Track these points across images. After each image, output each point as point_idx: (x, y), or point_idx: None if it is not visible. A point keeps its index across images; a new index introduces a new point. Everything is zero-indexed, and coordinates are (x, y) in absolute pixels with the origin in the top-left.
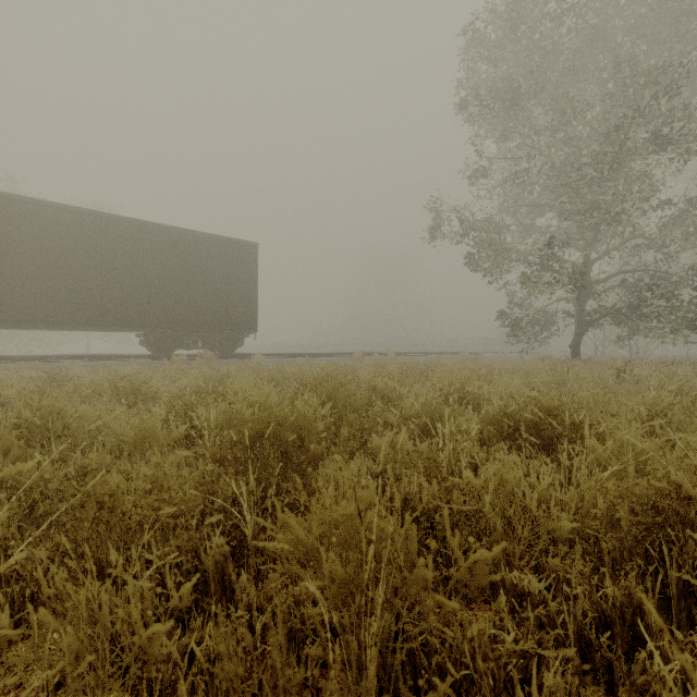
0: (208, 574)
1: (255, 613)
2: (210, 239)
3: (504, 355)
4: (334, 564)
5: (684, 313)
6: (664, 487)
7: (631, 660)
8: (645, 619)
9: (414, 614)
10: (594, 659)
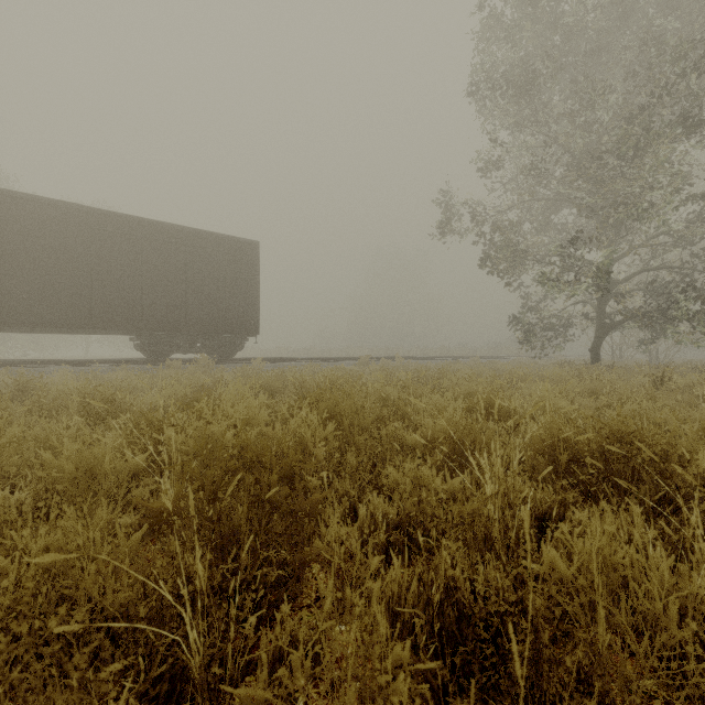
0: None
1: None
2: (208, 236)
3: (516, 359)
4: None
5: None
6: None
7: None
8: None
9: None
10: None
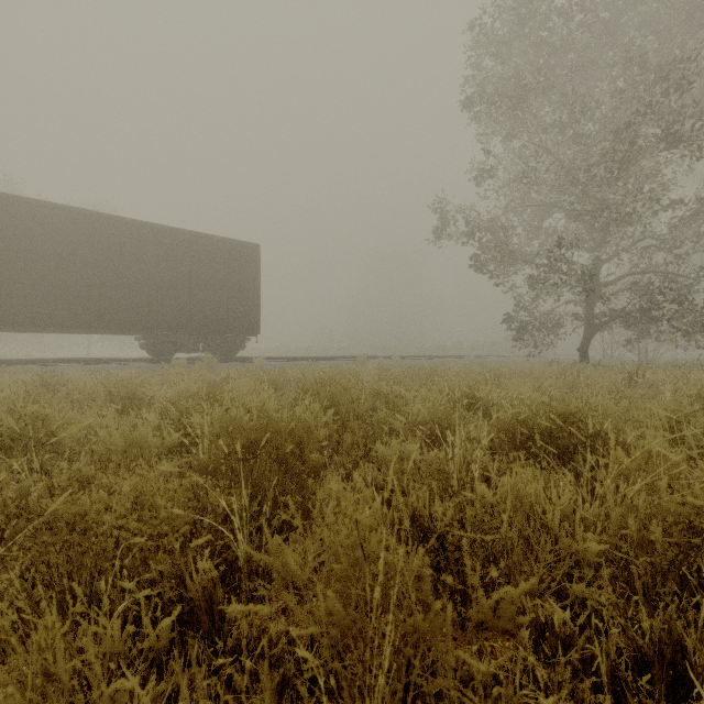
0: (194, 602)
1: (241, 658)
2: (211, 240)
3: (511, 359)
4: (333, 605)
5: (696, 315)
6: (702, 504)
7: (670, 703)
8: (687, 657)
9: (427, 662)
10: (630, 703)
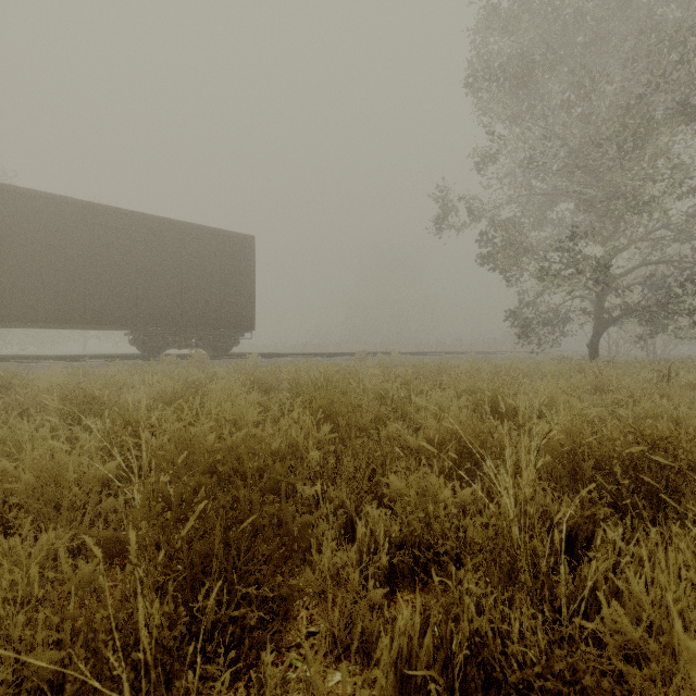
0: None
1: None
2: (203, 231)
3: (512, 355)
4: None
5: None
6: None
7: None
8: None
9: None
10: None
